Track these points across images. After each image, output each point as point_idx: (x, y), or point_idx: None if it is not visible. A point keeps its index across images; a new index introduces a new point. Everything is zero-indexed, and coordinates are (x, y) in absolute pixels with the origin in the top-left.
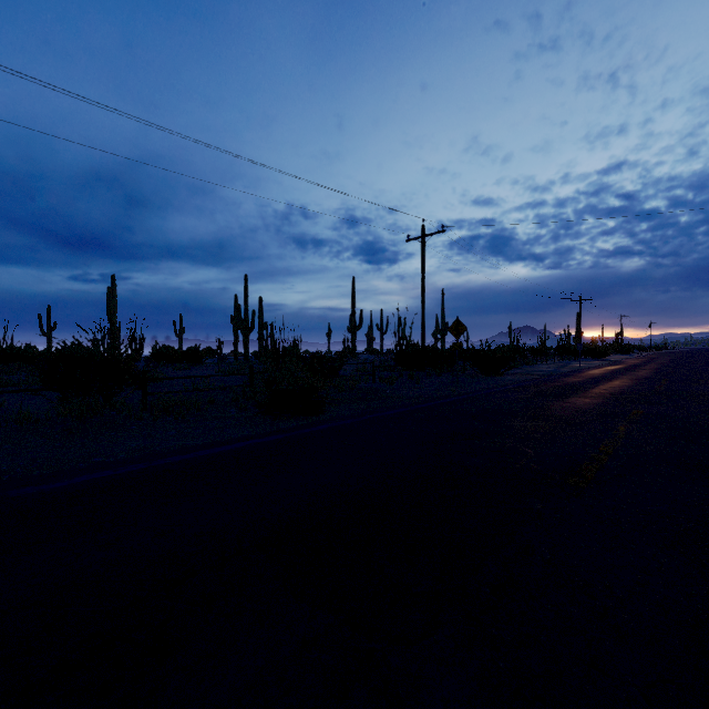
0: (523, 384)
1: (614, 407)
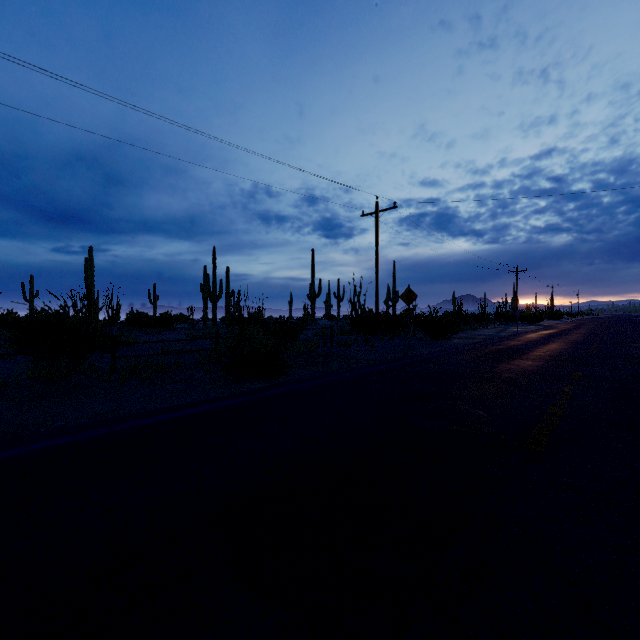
0: (469, 348)
1: (555, 369)
